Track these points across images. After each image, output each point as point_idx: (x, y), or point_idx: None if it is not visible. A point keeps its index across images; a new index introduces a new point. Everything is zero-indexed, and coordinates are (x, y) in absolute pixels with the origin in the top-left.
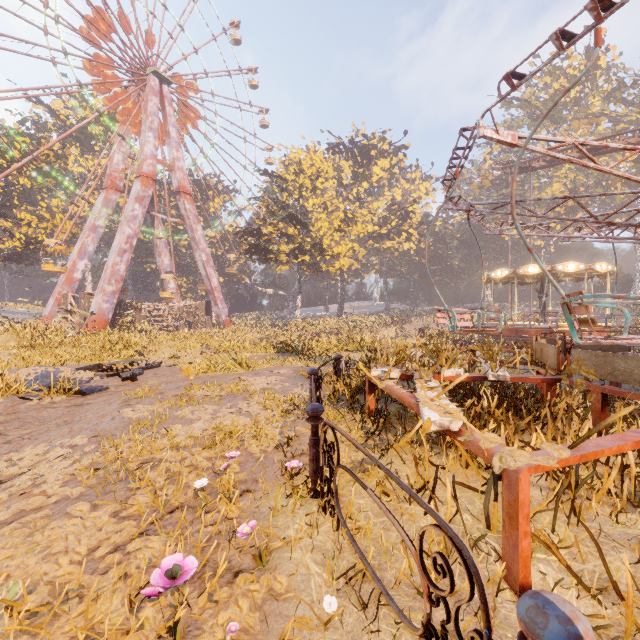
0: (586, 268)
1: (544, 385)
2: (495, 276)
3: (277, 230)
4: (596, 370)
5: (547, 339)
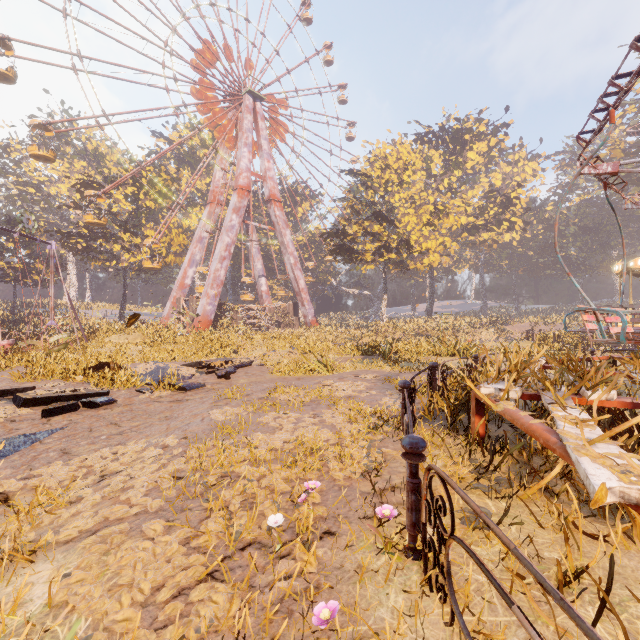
0: None
1: None
2: (634, 266)
3: (362, 229)
4: None
5: None
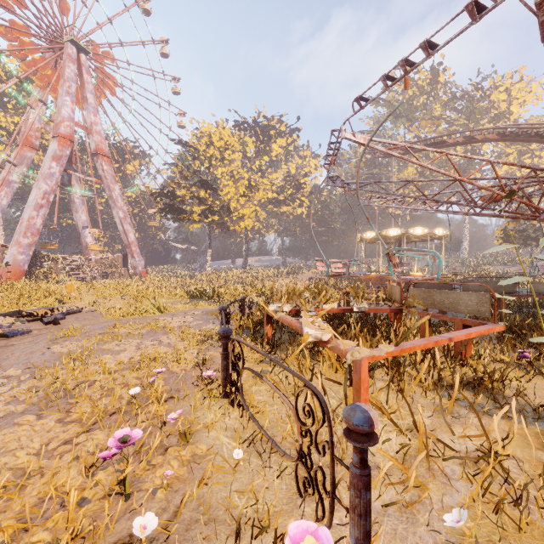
0: (429, 232)
1: (393, 315)
2: (366, 237)
3: (190, 193)
4: (424, 302)
5: (397, 283)
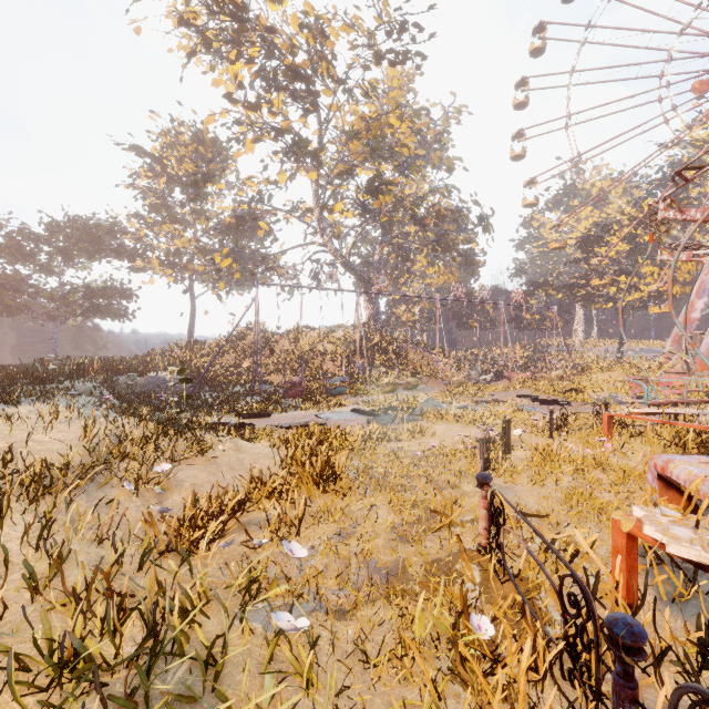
0: None
1: None
2: None
3: None
4: None
5: None
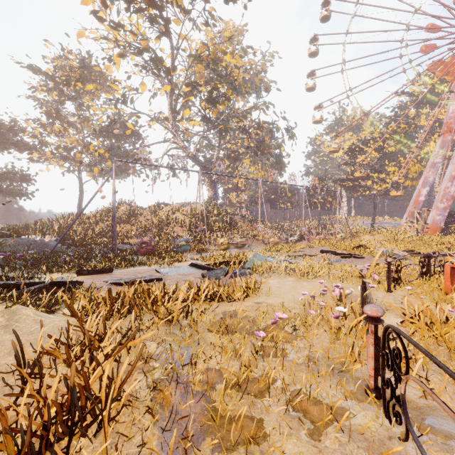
0: None
1: None
2: None
3: None
4: None
5: None
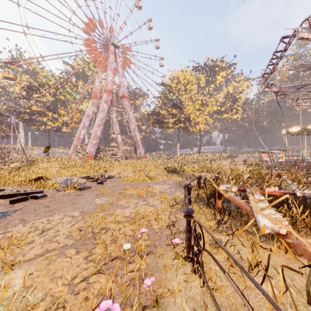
0: None
1: None
2: (291, 131)
3: (167, 112)
4: None
5: None
